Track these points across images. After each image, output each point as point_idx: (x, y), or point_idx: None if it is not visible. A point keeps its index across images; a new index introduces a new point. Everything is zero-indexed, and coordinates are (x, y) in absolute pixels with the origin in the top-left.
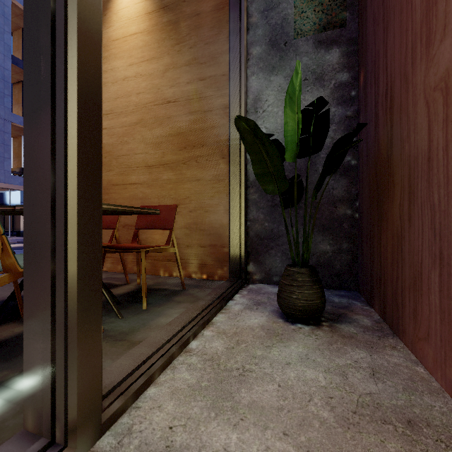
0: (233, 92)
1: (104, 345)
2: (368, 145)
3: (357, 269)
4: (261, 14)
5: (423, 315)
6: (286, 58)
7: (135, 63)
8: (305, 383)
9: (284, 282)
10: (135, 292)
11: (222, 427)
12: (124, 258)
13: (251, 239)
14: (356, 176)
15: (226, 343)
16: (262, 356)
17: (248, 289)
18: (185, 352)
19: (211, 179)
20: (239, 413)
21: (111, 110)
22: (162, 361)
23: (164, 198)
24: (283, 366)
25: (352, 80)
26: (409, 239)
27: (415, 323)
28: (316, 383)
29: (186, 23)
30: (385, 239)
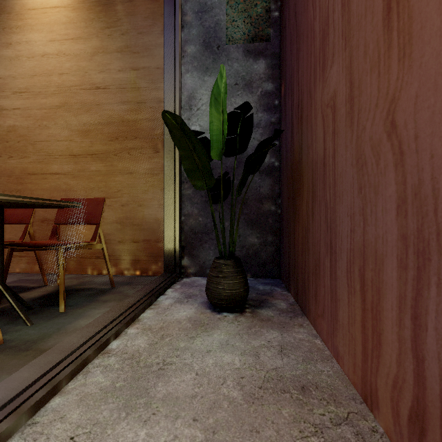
0: (167, 87)
1: (1, 358)
2: (287, 149)
3: (279, 259)
4: (196, 14)
5: (320, 295)
6: (219, 62)
7: (58, 39)
8: (221, 367)
9: (211, 274)
10: (54, 294)
11: (131, 426)
12: (43, 257)
13: (186, 233)
14: (279, 177)
15: (150, 339)
16: (185, 347)
17: (181, 283)
18: (103, 353)
19: (145, 173)
20: (151, 408)
21: (27, 88)
22: (72, 367)
23: (93, 191)
24: (203, 355)
25: (276, 91)
26: (313, 231)
27: (316, 302)
28: (232, 366)
29: (118, 8)
30: (297, 231)
